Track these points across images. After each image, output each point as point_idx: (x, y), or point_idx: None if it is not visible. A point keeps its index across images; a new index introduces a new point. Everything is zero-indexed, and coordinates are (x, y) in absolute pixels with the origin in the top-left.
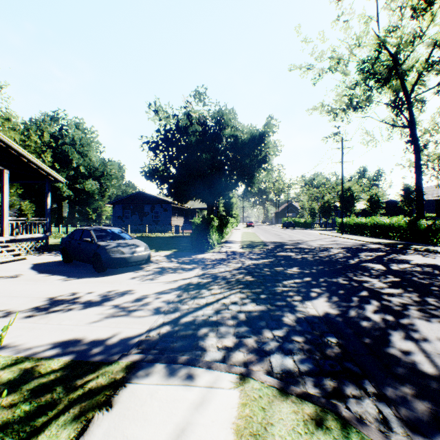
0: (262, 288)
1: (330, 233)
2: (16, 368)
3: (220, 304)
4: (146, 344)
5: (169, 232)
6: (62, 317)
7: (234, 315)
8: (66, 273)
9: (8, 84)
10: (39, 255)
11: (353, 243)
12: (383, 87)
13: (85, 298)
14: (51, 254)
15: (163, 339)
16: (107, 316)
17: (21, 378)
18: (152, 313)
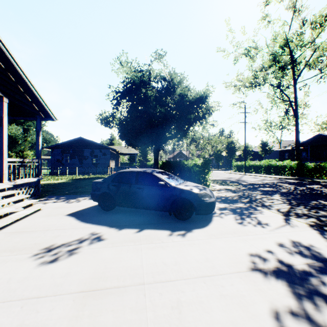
0: None
1: (233, 172)
2: None
3: None
4: None
5: None
6: None
7: None
8: (152, 226)
9: None
10: (42, 203)
11: (271, 178)
12: (283, 73)
13: (292, 261)
14: (54, 200)
15: None
16: None
17: None
18: None
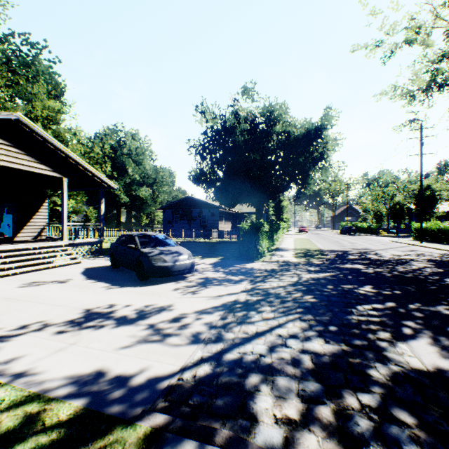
0: (329, 315)
1: (404, 240)
2: (22, 410)
3: (274, 337)
4: (176, 394)
5: (216, 237)
6: (91, 337)
7: (295, 357)
8: (110, 280)
9: (75, 102)
10: (93, 259)
11: (441, 253)
12: None
13: (121, 312)
14: (104, 258)
15: (199, 387)
16: (138, 340)
17: (20, 430)
18: (189, 342)
